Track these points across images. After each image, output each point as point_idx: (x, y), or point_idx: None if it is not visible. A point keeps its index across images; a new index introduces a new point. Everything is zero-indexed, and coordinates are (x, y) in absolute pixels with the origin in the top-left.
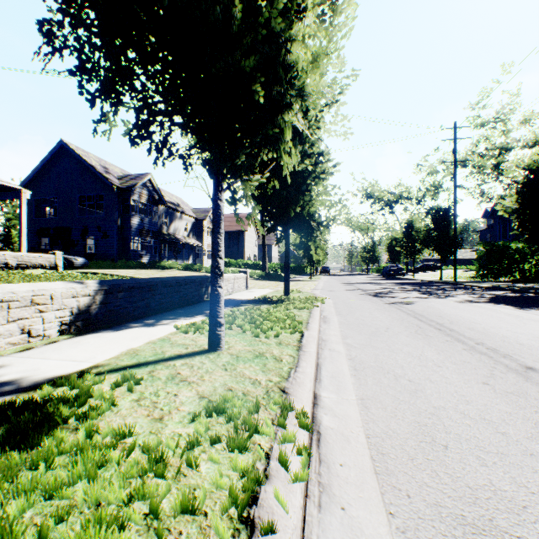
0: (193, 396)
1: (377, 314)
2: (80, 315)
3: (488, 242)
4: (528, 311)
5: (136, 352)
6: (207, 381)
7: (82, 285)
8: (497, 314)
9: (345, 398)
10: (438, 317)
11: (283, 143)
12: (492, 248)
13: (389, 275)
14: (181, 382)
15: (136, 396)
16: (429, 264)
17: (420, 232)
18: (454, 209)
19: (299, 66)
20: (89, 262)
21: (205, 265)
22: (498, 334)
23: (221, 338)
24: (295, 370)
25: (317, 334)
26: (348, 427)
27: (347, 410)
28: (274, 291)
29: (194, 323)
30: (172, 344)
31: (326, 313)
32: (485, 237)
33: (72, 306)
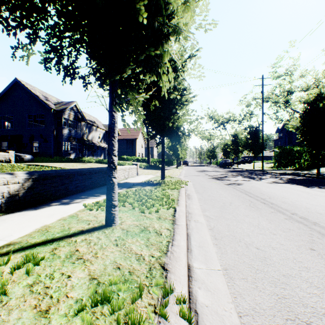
0: (84, 277)
1: (222, 192)
2: (10, 198)
3: (280, 147)
4: (313, 189)
5: (47, 229)
6: (100, 258)
7: (12, 176)
8: (295, 191)
9: (213, 269)
10: (260, 193)
11: (162, 69)
12: (283, 150)
13: (223, 166)
14: (77, 261)
15: (31, 279)
16: (246, 159)
17: (242, 140)
18: (262, 126)
19: (174, 7)
20: (35, 158)
21: None
22: (302, 206)
23: (115, 216)
24: (172, 244)
25: (185, 209)
26: (220, 304)
27: (216, 282)
28: (155, 177)
29: (98, 202)
30: (78, 220)
31: (189, 192)
32: (277, 144)
33: (3, 192)
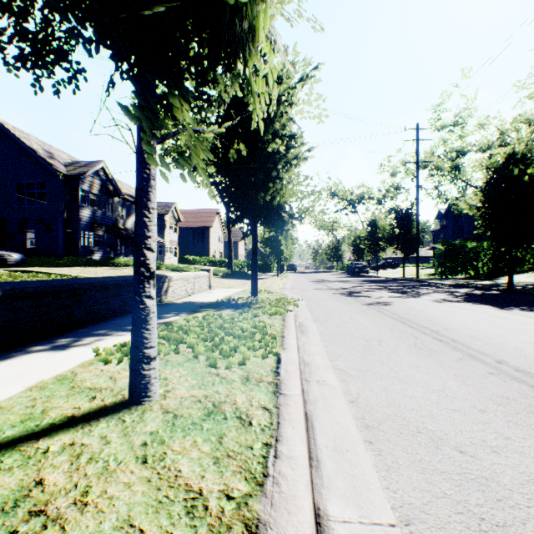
0: None
1: (360, 319)
2: None
3: (446, 241)
4: (512, 311)
5: None
6: (90, 510)
7: None
8: (485, 316)
9: (377, 523)
10: (427, 321)
11: (253, 59)
12: (450, 246)
13: (354, 273)
14: (25, 524)
15: None
16: (389, 262)
17: (385, 231)
18: (416, 208)
19: None
20: (29, 258)
21: (167, 263)
22: (510, 346)
23: (149, 382)
24: (275, 454)
25: (297, 356)
26: None
27: None
28: (241, 291)
29: (125, 344)
30: (72, 388)
31: (301, 319)
32: (438, 237)
33: None
